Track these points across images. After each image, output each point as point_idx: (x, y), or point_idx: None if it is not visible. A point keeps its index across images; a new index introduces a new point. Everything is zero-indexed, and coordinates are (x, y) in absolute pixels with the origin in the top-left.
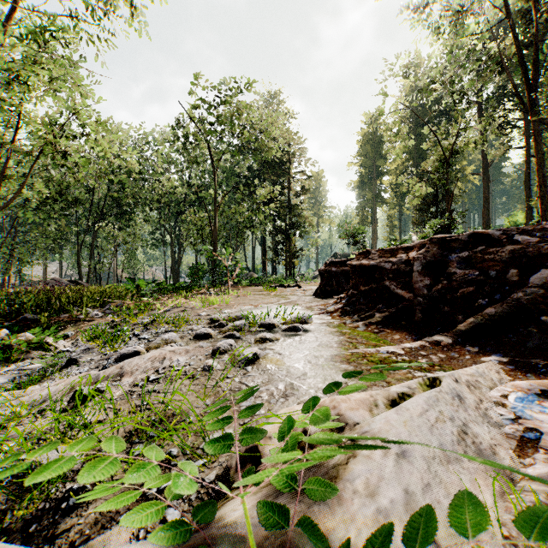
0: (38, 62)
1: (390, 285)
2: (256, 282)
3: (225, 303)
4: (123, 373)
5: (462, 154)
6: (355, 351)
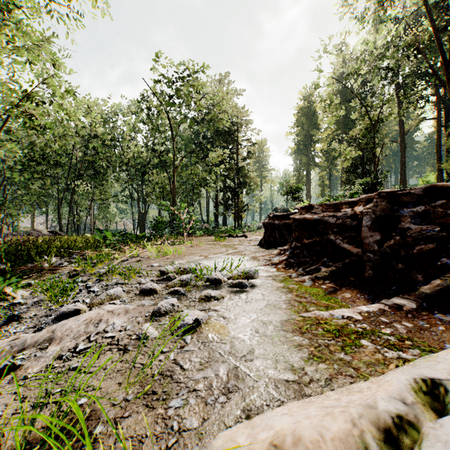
0: (4, 30)
1: (335, 239)
2: (209, 233)
3: (178, 253)
4: (52, 339)
5: (382, 125)
6: (307, 315)
